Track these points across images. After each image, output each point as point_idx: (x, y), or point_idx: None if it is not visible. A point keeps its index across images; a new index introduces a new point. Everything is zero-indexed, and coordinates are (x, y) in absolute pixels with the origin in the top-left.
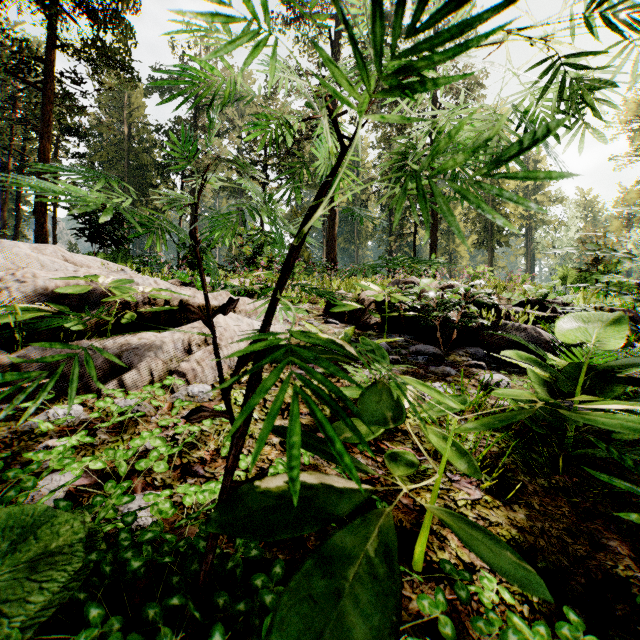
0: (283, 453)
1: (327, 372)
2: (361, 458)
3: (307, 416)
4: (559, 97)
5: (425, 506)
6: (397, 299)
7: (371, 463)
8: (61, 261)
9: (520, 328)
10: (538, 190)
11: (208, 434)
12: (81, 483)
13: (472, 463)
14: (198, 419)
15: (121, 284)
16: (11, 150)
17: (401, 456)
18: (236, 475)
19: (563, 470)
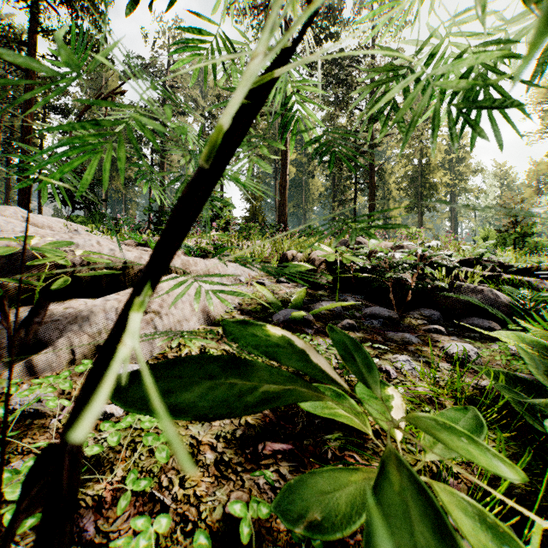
0: (218, 481)
1: None
2: None
3: None
4: None
5: None
6: (349, 260)
7: None
8: (19, 222)
9: (476, 290)
10: (461, 162)
11: (119, 449)
12: None
13: None
14: None
15: (55, 245)
16: (2, 126)
17: None
18: None
19: None
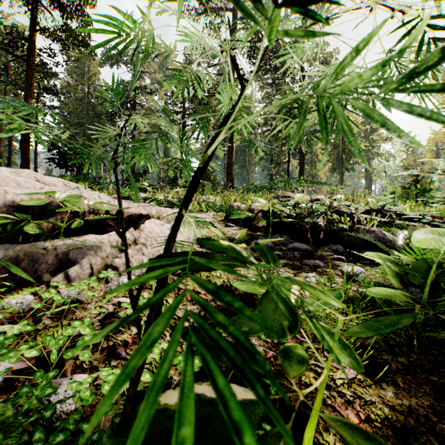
0: None
1: None
2: (255, 342)
3: (211, 302)
4: (422, 42)
5: (323, 417)
6: (278, 209)
7: (263, 344)
8: (33, 181)
9: (370, 230)
10: (374, 132)
11: None
12: (20, 367)
13: (354, 356)
14: (109, 324)
15: (72, 198)
16: None
17: (292, 351)
18: (152, 357)
19: (417, 348)
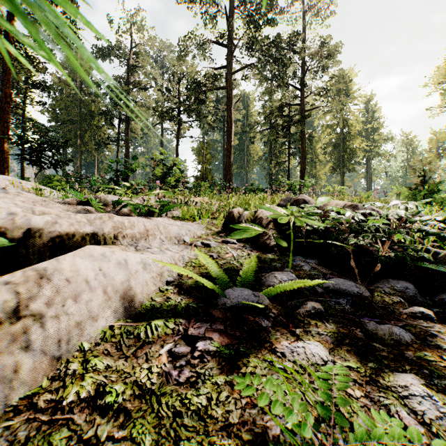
0: None
1: (225, 350)
2: None
3: None
4: None
5: None
6: (302, 221)
7: None
8: None
9: None
10: (375, 132)
11: None
12: None
13: None
14: None
15: None
16: None
17: None
18: None
19: None
